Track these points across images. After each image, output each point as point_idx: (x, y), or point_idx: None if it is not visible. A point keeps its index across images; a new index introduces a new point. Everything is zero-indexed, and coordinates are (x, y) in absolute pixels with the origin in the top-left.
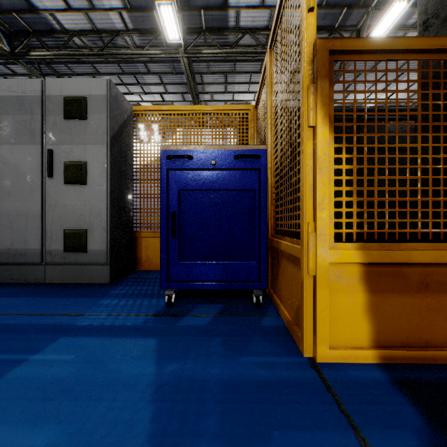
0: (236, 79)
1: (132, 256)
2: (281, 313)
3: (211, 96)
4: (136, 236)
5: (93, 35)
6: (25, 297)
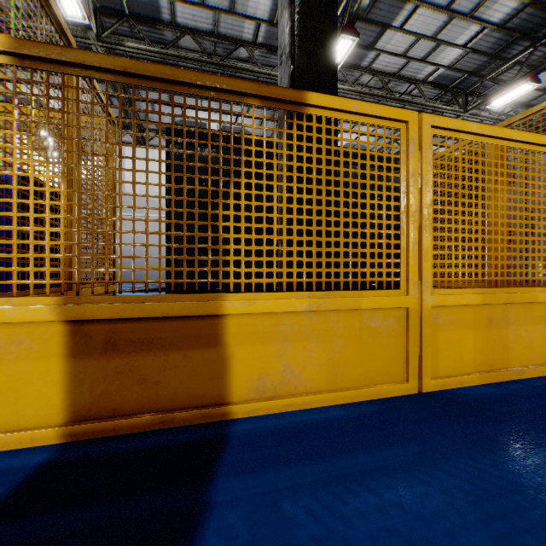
0: None
1: None
2: None
3: (151, 106)
4: None
5: None
6: None
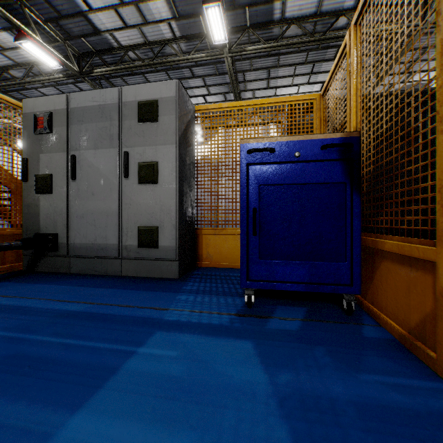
0: (279, 74)
1: (194, 253)
2: (383, 324)
3: (252, 93)
4: (197, 233)
5: (145, 47)
6: (110, 289)
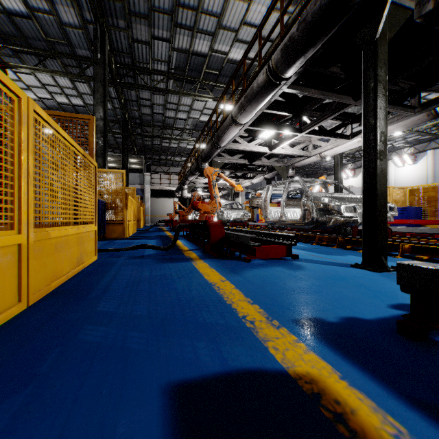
0: None
1: None
2: (111, 238)
3: None
4: None
5: None
6: None
